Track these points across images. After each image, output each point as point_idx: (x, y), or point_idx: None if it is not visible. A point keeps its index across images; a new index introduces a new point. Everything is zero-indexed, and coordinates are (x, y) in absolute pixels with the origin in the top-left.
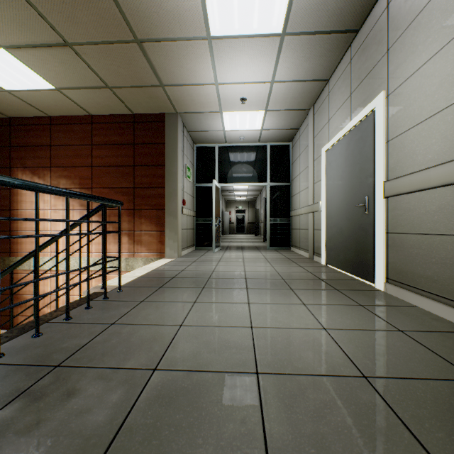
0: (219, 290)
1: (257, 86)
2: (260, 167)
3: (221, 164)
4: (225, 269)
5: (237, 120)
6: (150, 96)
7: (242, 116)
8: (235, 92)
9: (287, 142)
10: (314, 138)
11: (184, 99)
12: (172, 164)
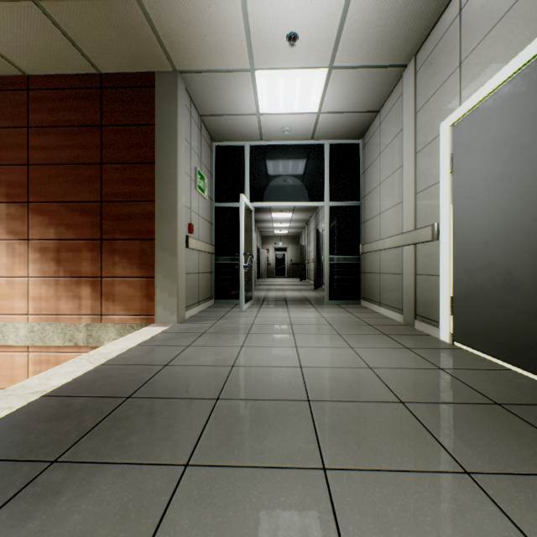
0: (234, 487)
1: (320, 0)
2: (314, 178)
3: (254, 174)
4: (259, 361)
5: (281, 90)
6: (118, 25)
7: (288, 82)
8: (277, 17)
9: (356, 139)
10: (417, 113)
11: (184, 36)
12: (166, 161)
